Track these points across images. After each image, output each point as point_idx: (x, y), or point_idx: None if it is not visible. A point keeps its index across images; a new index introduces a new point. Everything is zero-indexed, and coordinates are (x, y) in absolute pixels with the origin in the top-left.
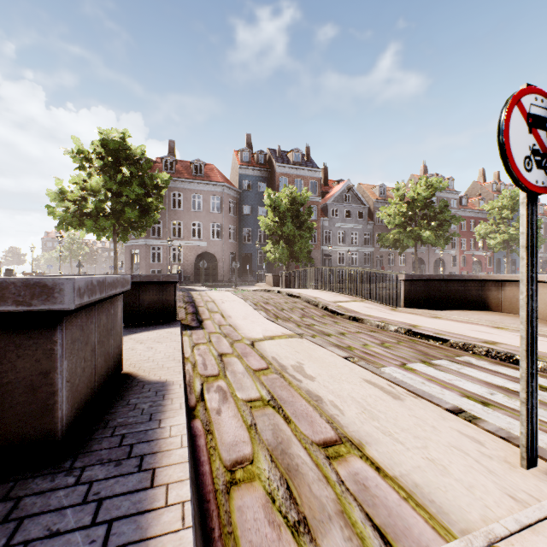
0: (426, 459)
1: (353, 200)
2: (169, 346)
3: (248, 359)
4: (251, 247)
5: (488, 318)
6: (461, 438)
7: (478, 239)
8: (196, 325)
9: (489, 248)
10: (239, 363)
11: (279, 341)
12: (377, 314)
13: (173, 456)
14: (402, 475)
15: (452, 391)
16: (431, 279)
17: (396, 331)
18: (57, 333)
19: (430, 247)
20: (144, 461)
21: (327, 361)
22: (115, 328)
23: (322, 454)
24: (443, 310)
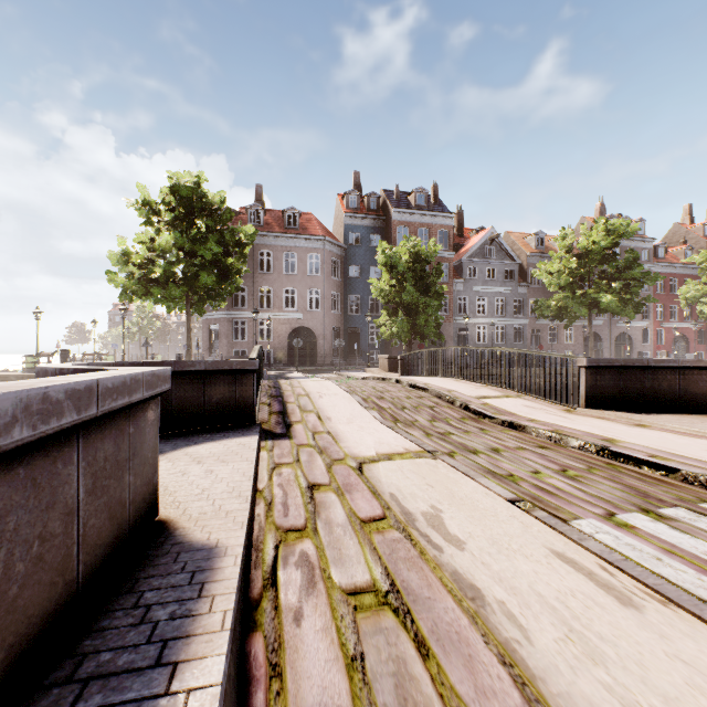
0: None
1: (498, 254)
2: (237, 469)
3: (352, 497)
4: (360, 320)
5: None
6: None
7: (683, 305)
8: (281, 431)
9: (700, 318)
10: (339, 505)
11: (400, 463)
12: (545, 419)
13: None
14: None
15: None
16: (628, 366)
17: (581, 448)
18: None
19: (609, 317)
20: None
21: (481, 506)
22: (140, 454)
23: None
24: (649, 414)
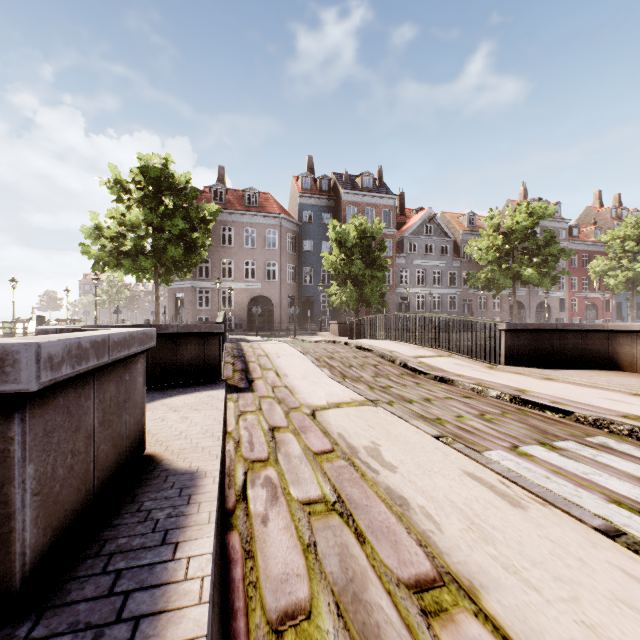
0: (581, 624)
1: (435, 232)
2: (208, 416)
3: (307, 436)
4: (313, 289)
5: (621, 381)
6: (631, 585)
7: (593, 278)
8: (244, 386)
9: (607, 289)
10: (296, 442)
11: (346, 410)
12: (470, 374)
13: (185, 623)
14: None
15: (592, 491)
16: (540, 330)
17: (498, 397)
18: (14, 426)
19: (531, 288)
20: (138, 630)
21: (412, 441)
22: (133, 399)
23: (415, 605)
24: (557, 369)
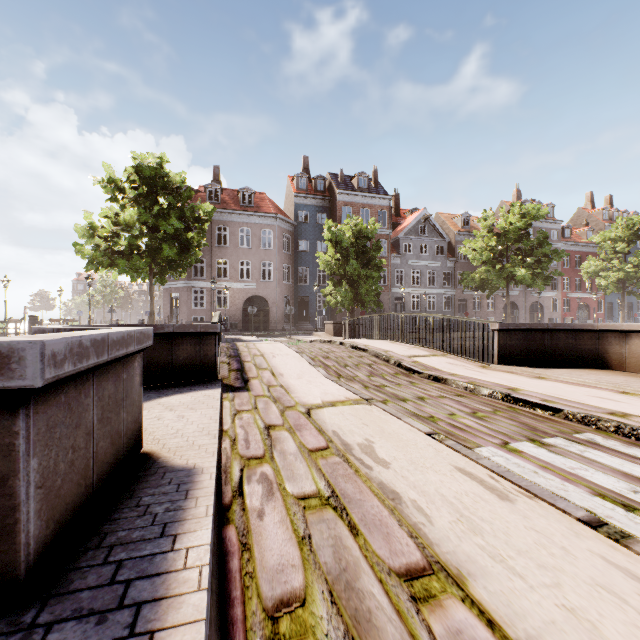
0: (562, 608)
1: (430, 232)
2: (204, 415)
3: (302, 434)
4: (309, 289)
5: (610, 379)
6: (610, 571)
7: (585, 279)
8: (240, 385)
9: (599, 289)
10: (291, 440)
11: (341, 408)
12: (464, 373)
13: (185, 608)
14: (530, 638)
15: (578, 485)
16: (532, 329)
17: (490, 395)
18: (19, 421)
19: (524, 288)
20: (140, 615)
21: (405, 438)
22: (130, 397)
23: (405, 592)
24: (548, 368)
